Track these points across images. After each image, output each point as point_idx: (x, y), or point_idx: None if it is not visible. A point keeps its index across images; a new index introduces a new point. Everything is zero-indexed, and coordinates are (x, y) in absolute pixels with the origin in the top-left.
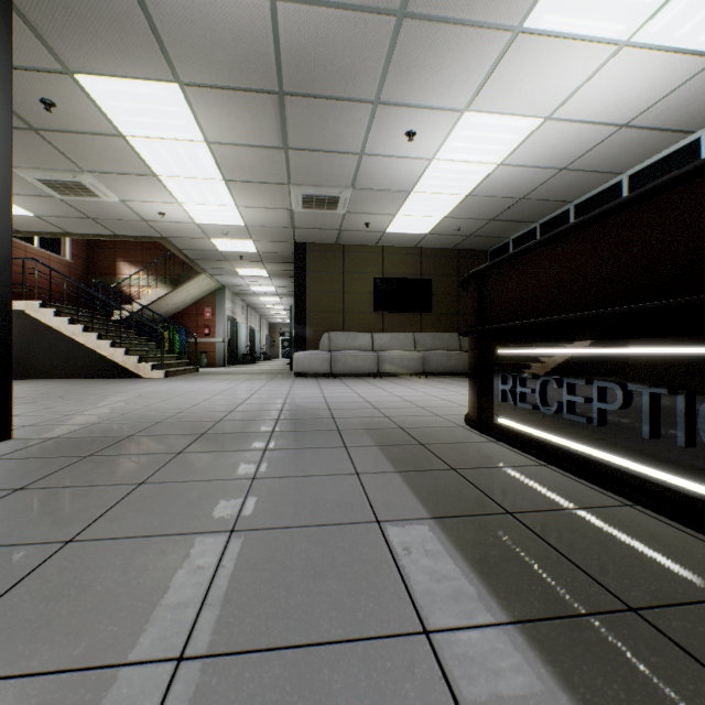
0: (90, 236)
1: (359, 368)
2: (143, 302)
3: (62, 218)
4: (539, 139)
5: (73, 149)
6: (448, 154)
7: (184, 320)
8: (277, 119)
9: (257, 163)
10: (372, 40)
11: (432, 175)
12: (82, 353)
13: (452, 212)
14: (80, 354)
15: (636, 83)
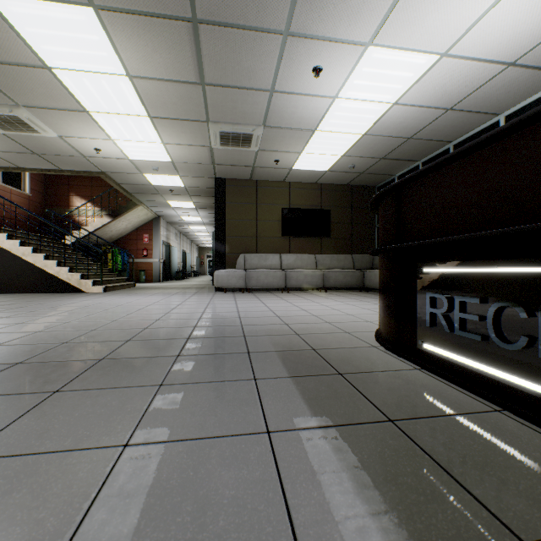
0: (38, 170)
1: (270, 284)
2: (90, 228)
3: (10, 153)
4: (433, 77)
5: (3, 81)
6: (350, 92)
7: (126, 243)
8: (192, 51)
9: (177, 99)
10: None
11: (334, 114)
12: (31, 271)
13: (349, 150)
14: (30, 272)
15: (532, 15)
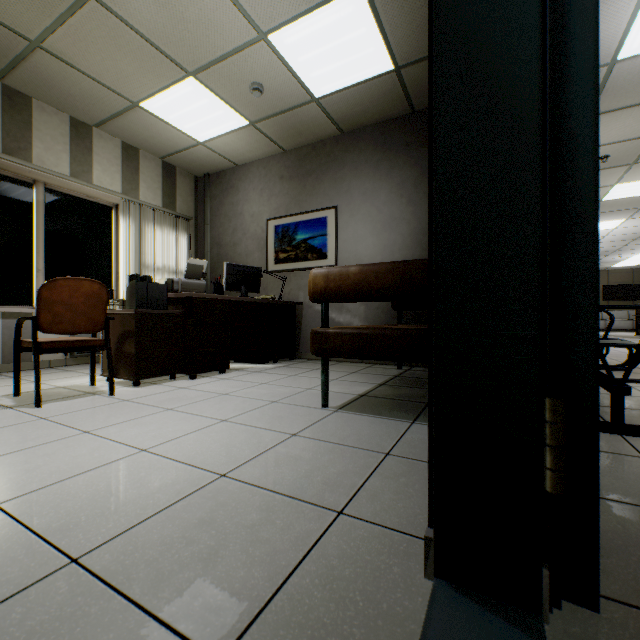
0: None
1: None
2: None
3: None
4: None
5: None
6: (637, 256)
7: None
8: None
9: None
10: (606, 252)
11: (631, 258)
12: None
13: None
14: None
15: None
